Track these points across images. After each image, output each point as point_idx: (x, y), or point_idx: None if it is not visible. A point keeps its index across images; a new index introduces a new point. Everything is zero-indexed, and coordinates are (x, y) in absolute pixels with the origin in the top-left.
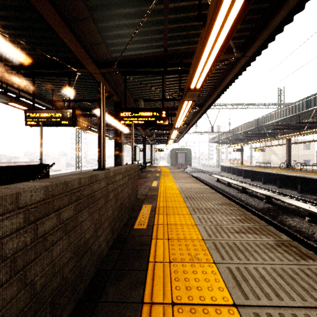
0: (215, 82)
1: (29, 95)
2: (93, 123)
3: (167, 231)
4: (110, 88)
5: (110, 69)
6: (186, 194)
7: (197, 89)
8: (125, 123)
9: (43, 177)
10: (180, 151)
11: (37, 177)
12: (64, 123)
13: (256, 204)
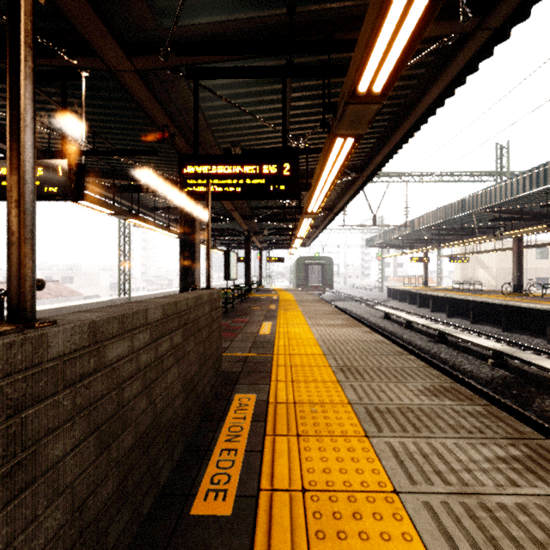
0: (396, 113)
1: (2, 142)
2: (149, 207)
3: (304, 532)
4: (166, 116)
5: (156, 58)
6: (339, 359)
7: (374, 96)
8: (195, 191)
9: None
10: (312, 261)
11: None
12: (50, 190)
13: (474, 369)
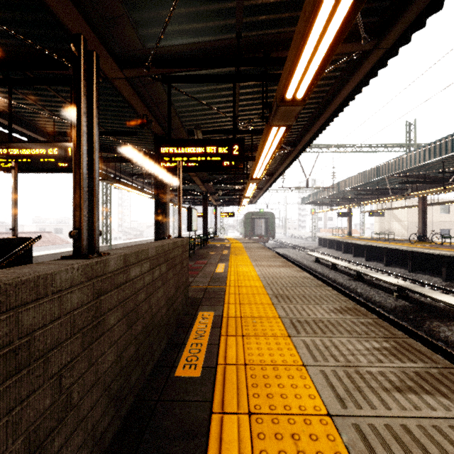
0: (320, 103)
1: (18, 125)
2: (127, 173)
3: (245, 384)
4: (145, 108)
5: (141, 69)
6: (274, 289)
7: (297, 101)
8: (169, 166)
9: (18, 261)
10: (258, 216)
11: (2, 262)
12: (63, 165)
13: (382, 300)
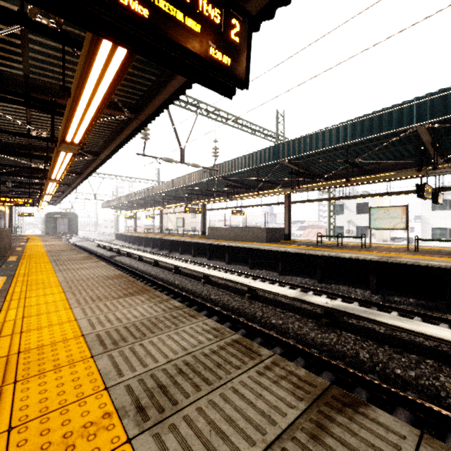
0: (74, 177)
1: None
2: None
3: (31, 250)
4: None
5: None
6: (47, 245)
7: (50, 194)
8: (0, 204)
9: None
10: (61, 216)
11: None
12: None
13: (109, 254)
